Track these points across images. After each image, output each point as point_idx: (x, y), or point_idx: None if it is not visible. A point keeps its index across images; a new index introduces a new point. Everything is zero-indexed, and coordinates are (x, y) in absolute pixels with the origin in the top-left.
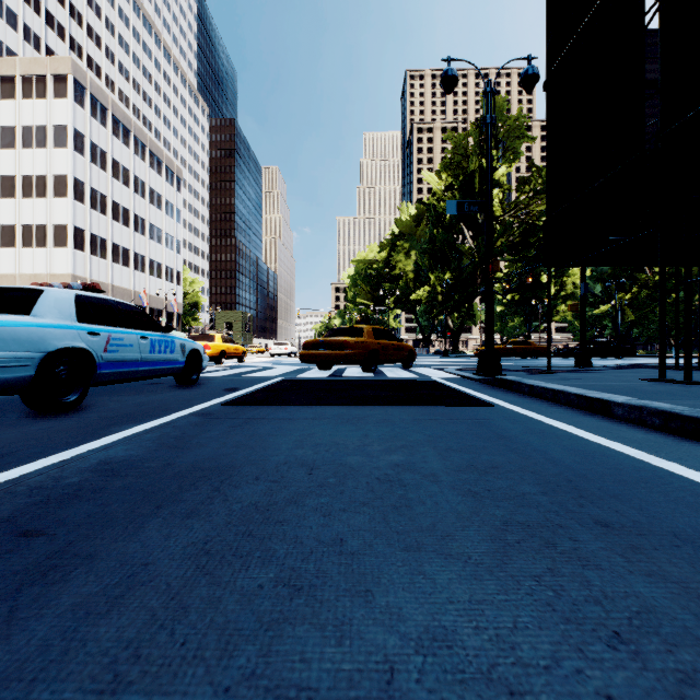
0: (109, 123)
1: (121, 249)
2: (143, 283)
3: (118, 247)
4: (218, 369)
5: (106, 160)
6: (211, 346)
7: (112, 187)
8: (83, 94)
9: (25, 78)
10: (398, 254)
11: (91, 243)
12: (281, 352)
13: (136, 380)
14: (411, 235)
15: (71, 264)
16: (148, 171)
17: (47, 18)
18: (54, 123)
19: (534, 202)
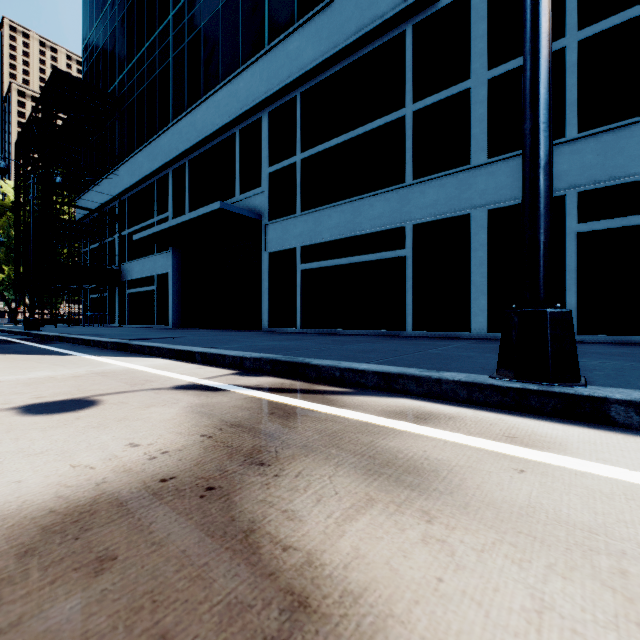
0: None
1: None
2: None
3: None
4: None
5: None
6: None
7: None
8: None
9: None
10: None
11: None
12: None
13: None
14: None
15: None
16: None
17: None
18: None
19: None
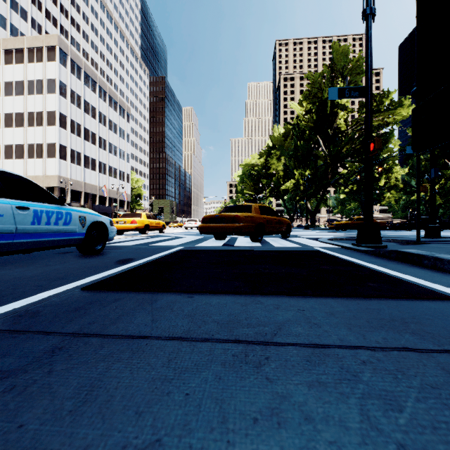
0: (83, 77)
1: (91, 159)
2: (105, 181)
3: (88, 158)
4: (138, 238)
5: (81, 101)
6: (137, 221)
7: (84, 119)
8: (66, 58)
9: (30, 49)
10: (272, 159)
11: (71, 155)
12: (192, 226)
13: (14, 252)
14: (281, 146)
15: (58, 168)
16: (108, 108)
17: (46, 13)
18: (47, 77)
19: None
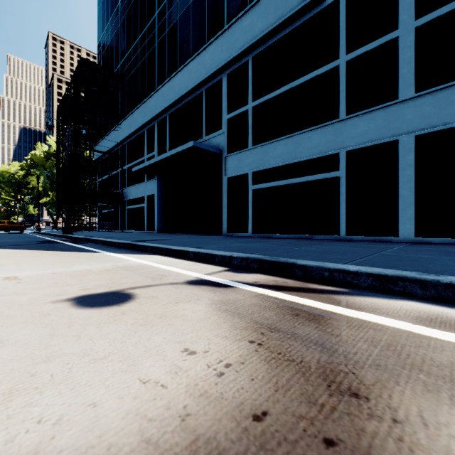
0: None
1: None
2: None
3: None
4: None
5: None
6: None
7: None
8: None
9: None
10: (32, 176)
11: None
12: None
13: None
14: (41, 167)
15: None
16: None
17: None
18: None
19: None
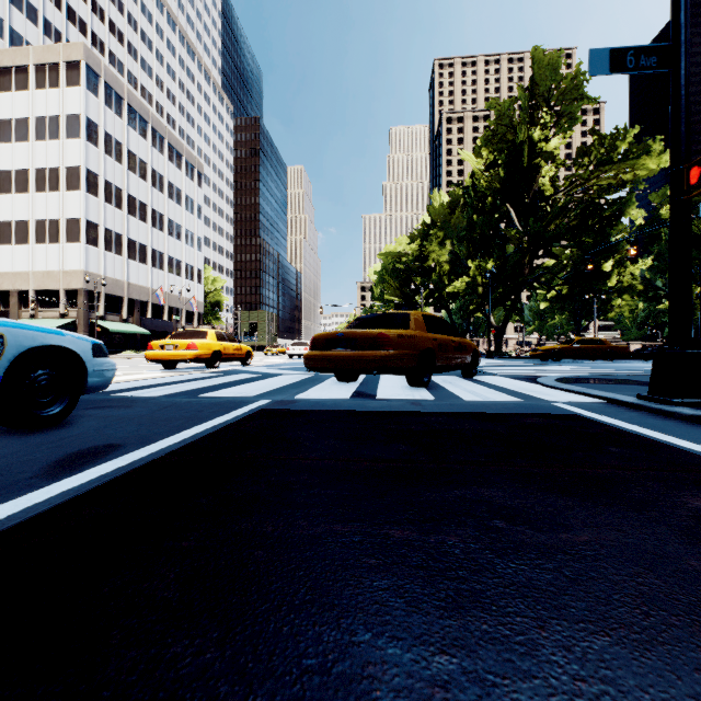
0: (125, 113)
1: (138, 245)
2: (162, 281)
3: (135, 243)
4: (194, 377)
5: (122, 151)
6: (199, 344)
7: (128, 180)
8: (97, 82)
9: (39, 67)
10: (431, 243)
11: (105, 238)
12: (300, 353)
13: None
14: (446, 222)
15: (83, 260)
16: (166, 164)
17: (68, 13)
18: (66, 112)
19: (595, 176)
